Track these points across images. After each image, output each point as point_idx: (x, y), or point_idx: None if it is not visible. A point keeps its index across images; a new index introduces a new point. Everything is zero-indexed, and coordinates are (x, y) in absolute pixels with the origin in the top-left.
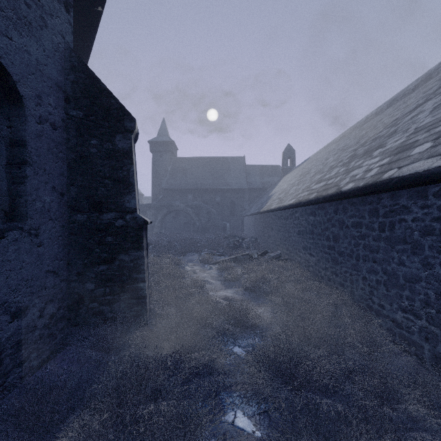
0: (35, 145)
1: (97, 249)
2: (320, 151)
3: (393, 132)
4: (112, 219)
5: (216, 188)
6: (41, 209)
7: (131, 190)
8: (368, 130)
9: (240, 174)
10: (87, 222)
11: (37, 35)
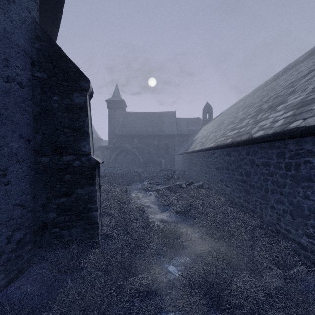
0: (3, 100)
1: (58, 185)
2: (230, 107)
3: (292, 91)
4: (70, 160)
5: (154, 134)
6: (9, 154)
7: (86, 137)
8: (269, 91)
9: (172, 124)
10: (50, 163)
11: (5, 8)
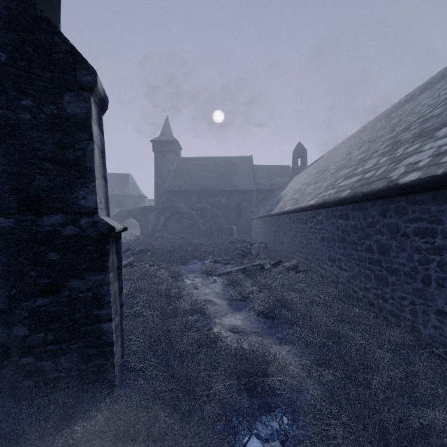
0: None
1: (32, 272)
2: (335, 148)
3: None
4: (58, 225)
5: (221, 189)
6: None
7: (88, 180)
8: (403, 117)
9: (248, 175)
10: (16, 229)
11: None
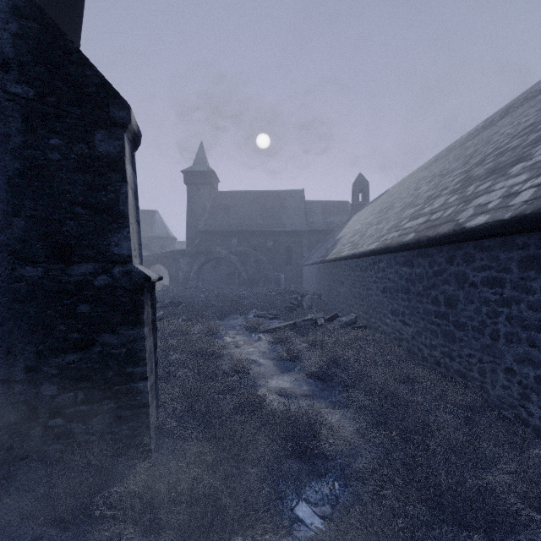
0: None
1: (62, 326)
2: (402, 181)
3: (538, 139)
4: (89, 274)
5: (267, 230)
6: None
7: (122, 225)
8: (479, 147)
9: (298, 212)
10: (44, 279)
11: None
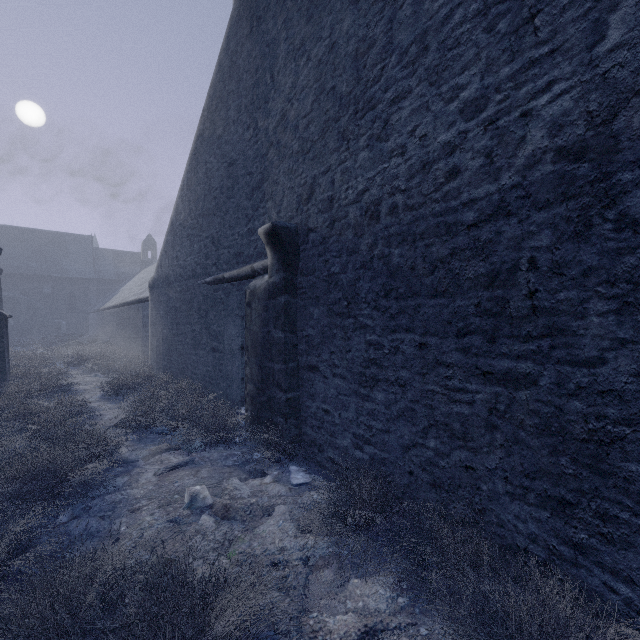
0: None
1: None
2: None
3: None
4: None
5: (44, 275)
6: None
7: (1, 301)
8: None
9: (85, 259)
10: None
11: None
